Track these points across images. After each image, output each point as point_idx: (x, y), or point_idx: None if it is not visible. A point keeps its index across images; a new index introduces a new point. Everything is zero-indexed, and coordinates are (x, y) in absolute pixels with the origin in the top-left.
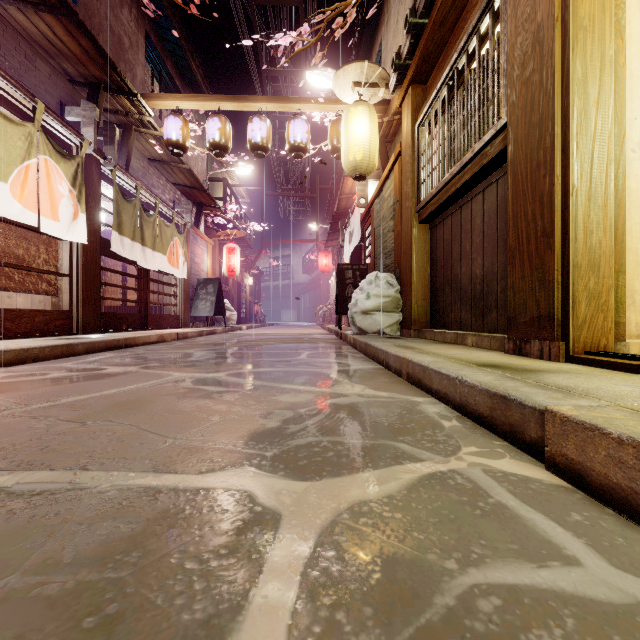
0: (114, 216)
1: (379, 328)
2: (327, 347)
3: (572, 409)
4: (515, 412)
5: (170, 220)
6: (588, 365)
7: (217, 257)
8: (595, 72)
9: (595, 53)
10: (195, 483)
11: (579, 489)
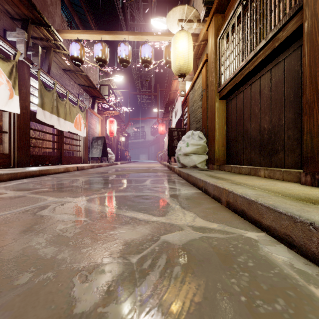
0: (39, 98)
1: (194, 164)
2: (163, 175)
3: None
4: None
5: (76, 104)
6: None
7: (104, 126)
8: None
9: None
10: None
11: None
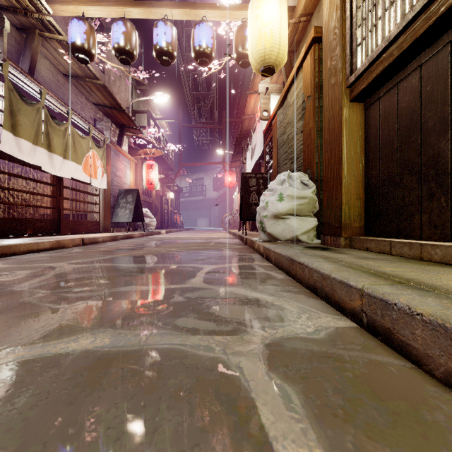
0: (6, 115)
1: (294, 235)
2: (233, 257)
3: None
4: None
5: (88, 134)
6: None
7: (140, 173)
8: None
9: None
10: None
11: None
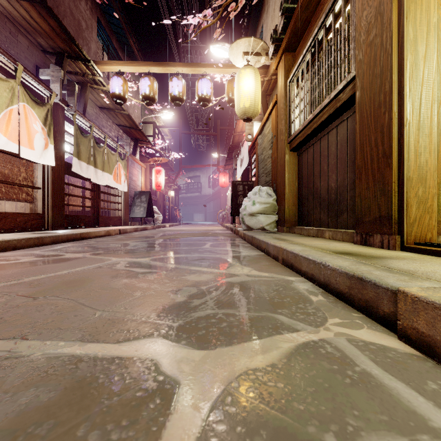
0: (74, 147)
1: (261, 226)
2: (224, 239)
3: (420, 290)
4: (370, 291)
5: (115, 150)
6: (419, 253)
7: (148, 176)
8: (423, 34)
9: (423, 20)
10: (112, 352)
11: (429, 358)
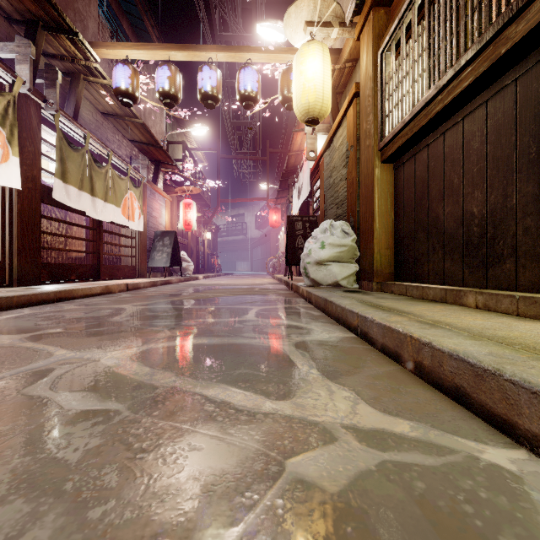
0: (57, 163)
1: (335, 280)
2: (278, 300)
3: None
4: None
5: (126, 174)
6: None
7: (175, 212)
8: None
9: None
10: None
11: None
